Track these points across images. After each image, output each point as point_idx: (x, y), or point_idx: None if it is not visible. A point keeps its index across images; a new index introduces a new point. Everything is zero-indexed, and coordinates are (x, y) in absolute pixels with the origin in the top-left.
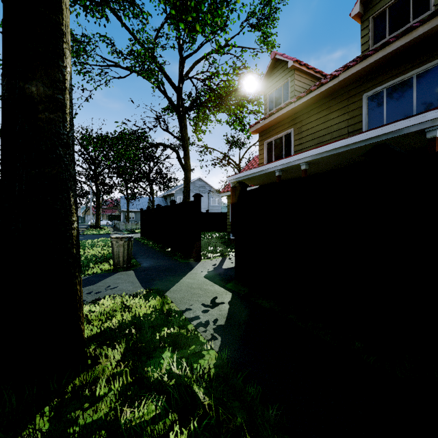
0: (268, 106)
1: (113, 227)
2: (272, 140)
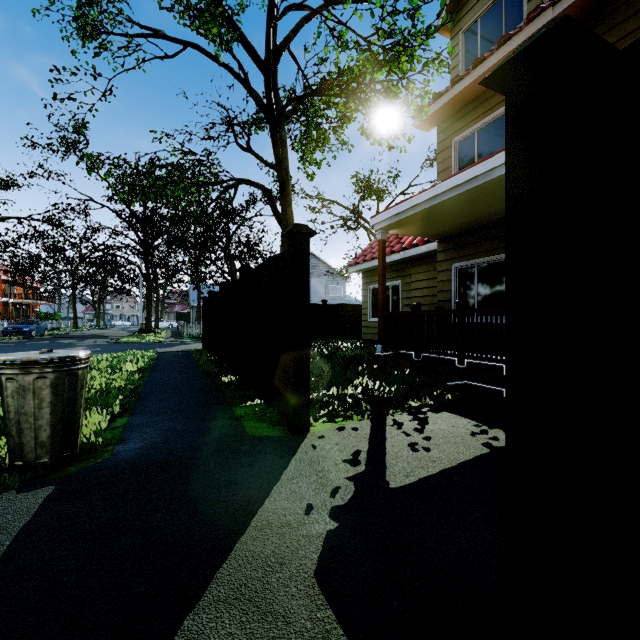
0: (462, 58)
1: (175, 331)
2: (473, 132)
